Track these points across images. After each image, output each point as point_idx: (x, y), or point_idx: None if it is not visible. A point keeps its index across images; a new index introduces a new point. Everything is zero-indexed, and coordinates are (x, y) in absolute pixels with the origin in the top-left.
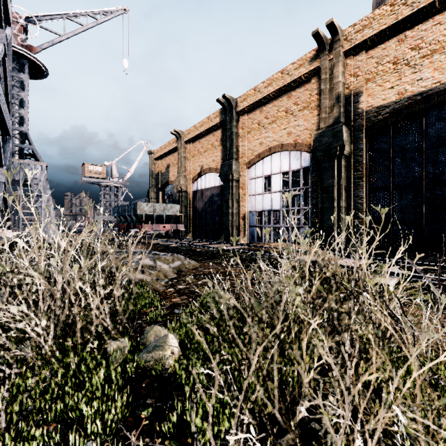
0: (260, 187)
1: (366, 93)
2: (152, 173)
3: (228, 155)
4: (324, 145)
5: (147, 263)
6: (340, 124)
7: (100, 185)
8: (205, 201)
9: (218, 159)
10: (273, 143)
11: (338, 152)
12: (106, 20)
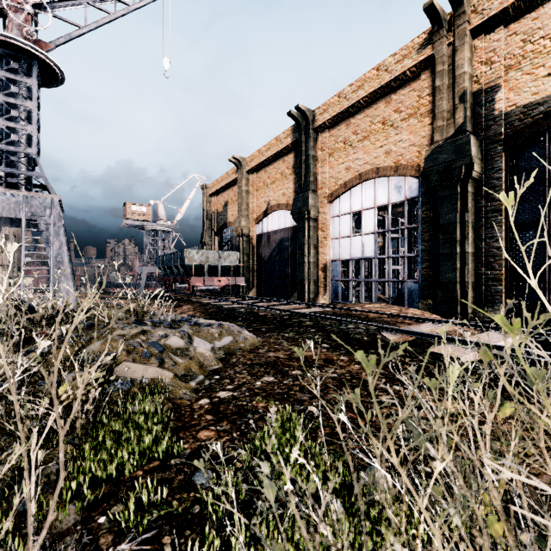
0: (346, 228)
1: (505, 87)
2: (207, 213)
3: (303, 186)
4: (441, 165)
5: (173, 343)
6: (466, 133)
7: (144, 229)
8: (273, 248)
9: (289, 193)
10: (365, 168)
11: (463, 175)
12: (141, 6)
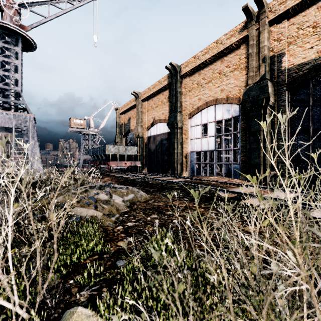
0: (198, 133)
1: (288, 54)
2: (118, 124)
3: (174, 109)
4: (252, 97)
5: (102, 197)
6: (266, 80)
7: (81, 133)
8: (157, 144)
9: (166, 112)
10: (209, 99)
11: (264, 103)
12: (81, 5)
